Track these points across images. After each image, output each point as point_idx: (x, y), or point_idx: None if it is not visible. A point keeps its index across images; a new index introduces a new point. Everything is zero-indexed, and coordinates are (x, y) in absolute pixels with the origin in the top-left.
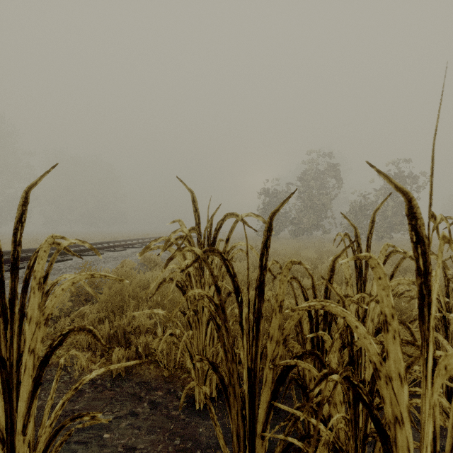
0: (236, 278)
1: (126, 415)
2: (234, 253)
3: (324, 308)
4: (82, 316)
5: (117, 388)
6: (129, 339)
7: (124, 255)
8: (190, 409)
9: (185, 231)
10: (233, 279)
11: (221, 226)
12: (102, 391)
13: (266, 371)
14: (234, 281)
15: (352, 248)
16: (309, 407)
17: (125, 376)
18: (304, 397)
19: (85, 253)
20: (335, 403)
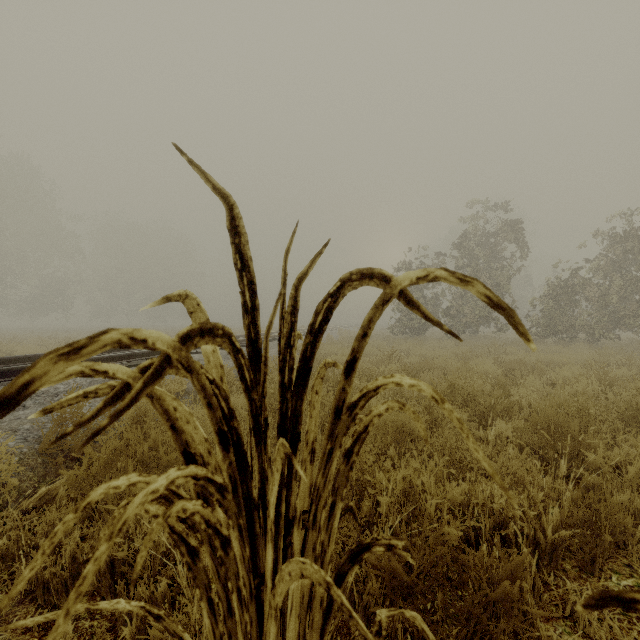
0: None
1: None
2: (374, 413)
3: None
4: (54, 500)
5: None
6: (127, 570)
7: None
8: None
9: (151, 337)
10: None
11: (327, 318)
12: None
13: None
14: None
15: None
16: None
17: None
18: None
19: (115, 362)
20: None
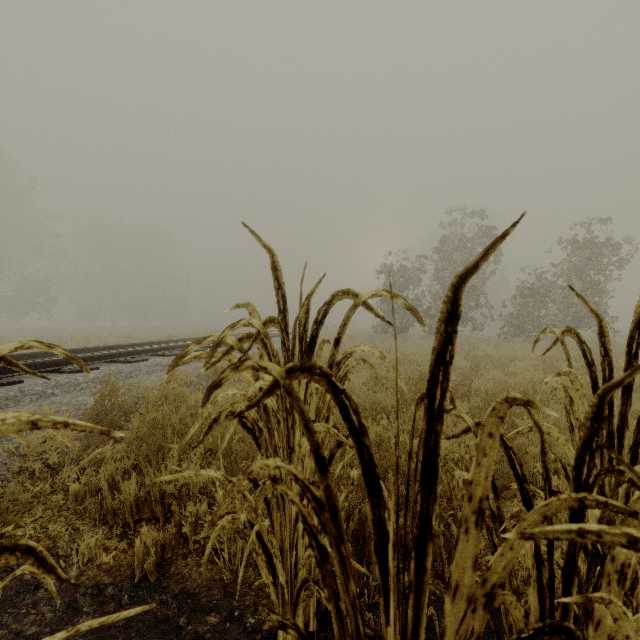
0: (367, 437)
1: None
2: (350, 366)
3: (638, 550)
4: (100, 462)
5: (140, 605)
6: (171, 504)
7: None
8: None
9: (254, 323)
10: (358, 439)
11: (325, 316)
12: (113, 611)
13: None
14: (361, 444)
15: (587, 357)
16: None
17: (157, 579)
18: None
19: (121, 358)
20: None
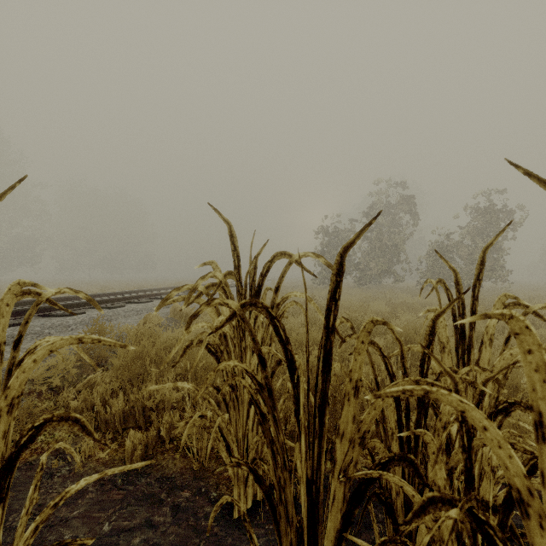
0: (290, 345)
1: (139, 526)
2: (286, 307)
3: (428, 396)
4: (92, 386)
5: (131, 485)
6: (150, 417)
7: (150, 307)
8: (226, 518)
9: (218, 276)
10: (284, 346)
11: (268, 270)
12: (111, 489)
13: (334, 484)
14: (287, 349)
15: (450, 299)
16: (401, 542)
17: (142, 468)
18: (389, 518)
19: (102, 305)
20: (442, 539)
